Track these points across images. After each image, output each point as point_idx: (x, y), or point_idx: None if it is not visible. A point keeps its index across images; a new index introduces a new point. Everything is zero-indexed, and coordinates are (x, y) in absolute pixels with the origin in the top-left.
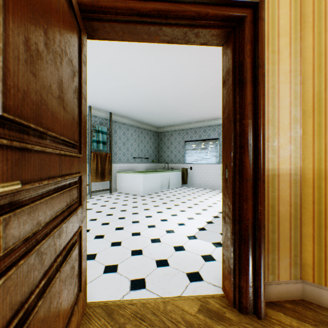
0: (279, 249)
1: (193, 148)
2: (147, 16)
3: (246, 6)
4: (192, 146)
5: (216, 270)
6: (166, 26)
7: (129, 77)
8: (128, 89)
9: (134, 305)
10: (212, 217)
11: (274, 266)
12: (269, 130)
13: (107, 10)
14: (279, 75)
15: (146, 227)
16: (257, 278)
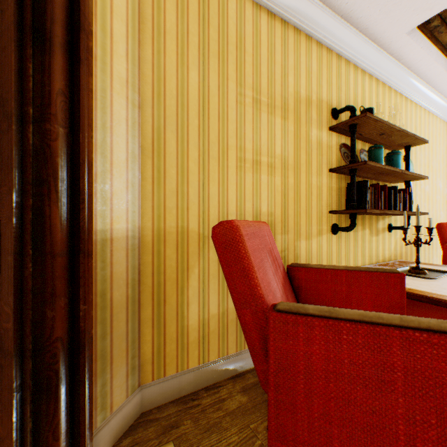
0: (113, 361)
1: None
2: None
3: None
4: None
5: None
6: None
7: None
8: None
9: None
10: None
11: (107, 393)
12: (98, 163)
13: None
14: (113, 76)
15: None
16: None
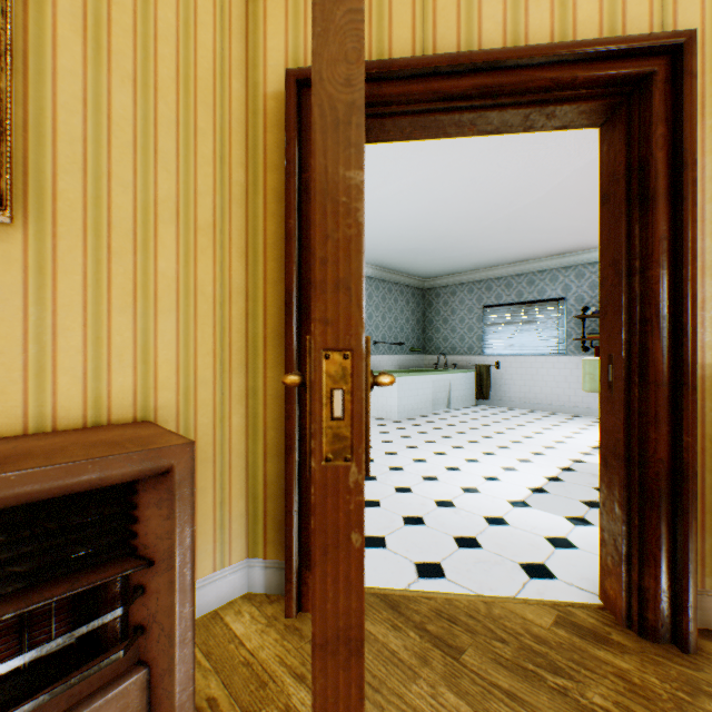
0: None
1: (504, 321)
2: (460, 99)
3: (655, 54)
4: (502, 317)
5: (580, 565)
6: (493, 110)
7: (380, 185)
8: (374, 208)
9: (432, 599)
10: (559, 469)
11: None
12: (705, 288)
13: (393, 99)
14: None
15: (420, 480)
16: (678, 573)
